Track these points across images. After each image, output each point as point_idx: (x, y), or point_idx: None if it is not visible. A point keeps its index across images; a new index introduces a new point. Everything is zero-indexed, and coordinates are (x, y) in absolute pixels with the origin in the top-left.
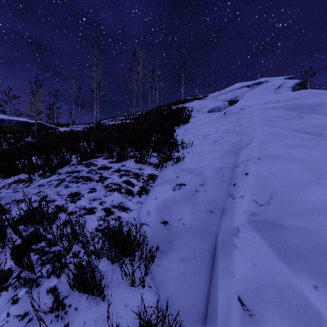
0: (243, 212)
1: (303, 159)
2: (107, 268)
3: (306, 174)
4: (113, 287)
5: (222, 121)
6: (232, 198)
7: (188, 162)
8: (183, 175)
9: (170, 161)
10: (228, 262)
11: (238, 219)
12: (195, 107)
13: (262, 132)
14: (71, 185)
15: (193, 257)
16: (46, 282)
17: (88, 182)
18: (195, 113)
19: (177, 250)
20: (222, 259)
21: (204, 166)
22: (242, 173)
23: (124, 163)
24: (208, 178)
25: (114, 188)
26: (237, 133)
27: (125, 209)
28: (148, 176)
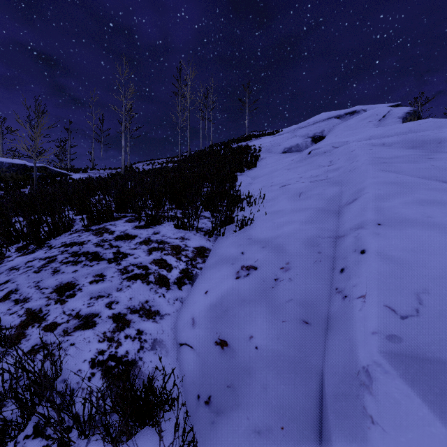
0: (372, 331)
1: None
2: None
3: None
4: None
5: (306, 165)
6: (343, 297)
7: (259, 228)
8: (251, 250)
9: (230, 225)
10: None
11: (365, 349)
12: (265, 145)
13: (376, 180)
14: (64, 268)
15: (279, 427)
16: None
17: (93, 263)
18: (265, 154)
19: (245, 406)
20: (341, 444)
21: (286, 235)
22: (354, 249)
23: (158, 228)
24: (294, 257)
25: (136, 273)
26: (332, 182)
27: (153, 314)
28: (196, 250)
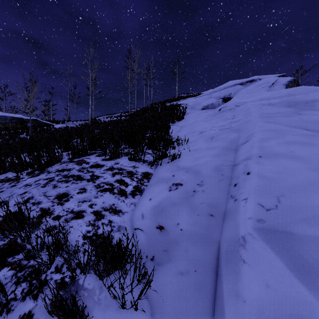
0: (248, 217)
1: (308, 157)
2: (94, 285)
3: (314, 174)
4: (101, 309)
5: (217, 118)
6: (234, 200)
7: (184, 160)
8: (179, 174)
9: (165, 159)
10: (236, 281)
11: (244, 227)
12: (189, 104)
13: (261, 128)
14: (60, 184)
15: (193, 270)
16: (20, 306)
17: (78, 182)
18: (190, 110)
19: (174, 260)
20: (227, 275)
21: (201, 164)
22: (243, 172)
23: (118, 160)
24: (206, 177)
25: (106, 188)
26: (234, 130)
27: (118, 211)
28: (143, 174)
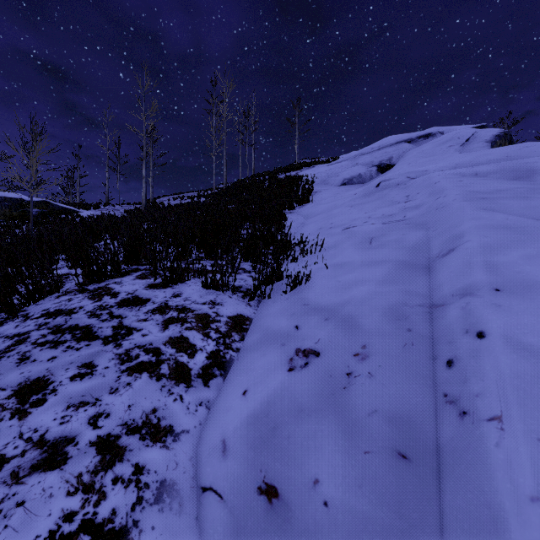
0: (529, 496)
1: None
2: None
3: None
4: None
5: (374, 200)
6: (460, 414)
7: (318, 288)
8: (310, 323)
9: (278, 283)
10: None
11: (525, 534)
12: (319, 175)
13: (477, 222)
14: (37, 353)
15: None
16: None
17: (81, 344)
18: (320, 186)
19: None
20: None
21: (358, 301)
22: (464, 329)
23: (180, 288)
24: (372, 336)
25: (142, 361)
26: (413, 224)
27: (163, 432)
28: (231, 320)
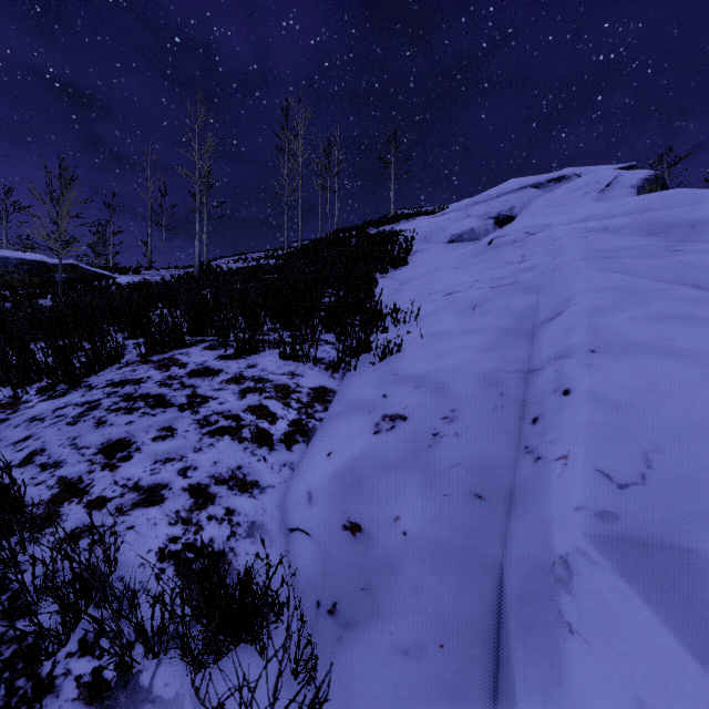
0: (575, 507)
1: None
2: (179, 687)
3: None
4: None
5: (484, 261)
6: (535, 460)
7: (410, 358)
8: (398, 391)
9: (366, 355)
10: (551, 684)
11: (564, 531)
12: (420, 230)
13: (590, 284)
14: (113, 418)
15: (437, 645)
16: None
17: (157, 411)
18: (422, 245)
19: (387, 616)
20: (526, 664)
21: (451, 368)
22: (553, 389)
23: (255, 359)
24: (463, 401)
25: (222, 426)
26: (524, 288)
27: (249, 485)
28: (313, 392)
